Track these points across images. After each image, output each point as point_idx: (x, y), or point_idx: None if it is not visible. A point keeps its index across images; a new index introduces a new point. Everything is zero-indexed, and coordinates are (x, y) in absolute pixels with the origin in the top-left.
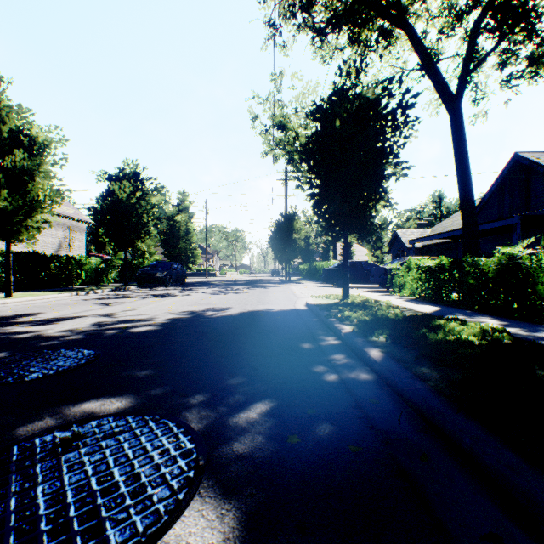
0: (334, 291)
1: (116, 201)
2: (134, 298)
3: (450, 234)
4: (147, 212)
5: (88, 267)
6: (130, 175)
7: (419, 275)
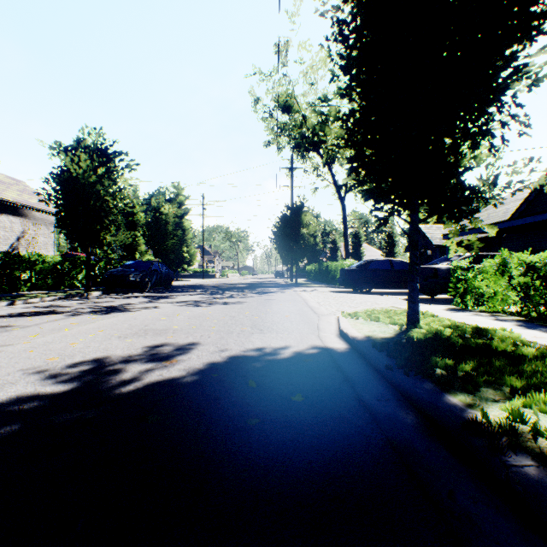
0: (365, 302)
1: (75, 182)
2: (57, 316)
3: (509, 223)
4: (113, 195)
5: (42, 267)
6: (92, 148)
7: (524, 279)
